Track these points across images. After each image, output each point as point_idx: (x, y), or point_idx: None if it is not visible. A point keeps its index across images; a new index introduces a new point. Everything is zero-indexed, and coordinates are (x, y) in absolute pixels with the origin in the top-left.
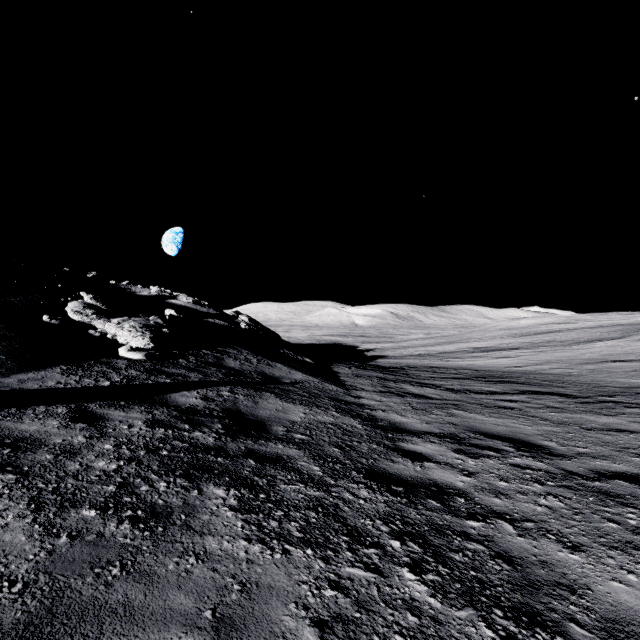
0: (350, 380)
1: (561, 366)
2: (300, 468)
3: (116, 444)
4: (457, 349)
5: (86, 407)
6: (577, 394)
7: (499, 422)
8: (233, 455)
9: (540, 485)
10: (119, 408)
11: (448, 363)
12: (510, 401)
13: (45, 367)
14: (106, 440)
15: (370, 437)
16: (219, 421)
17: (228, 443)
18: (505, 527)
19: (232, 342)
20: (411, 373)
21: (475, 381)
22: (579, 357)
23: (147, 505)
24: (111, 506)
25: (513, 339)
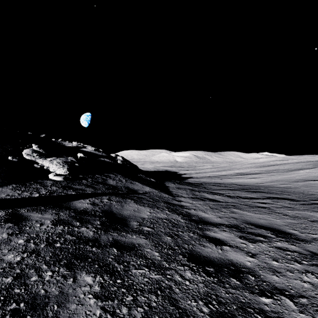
0: (175, 191)
1: (284, 183)
2: (146, 254)
3: (27, 239)
4: (228, 173)
5: (18, 211)
6: (298, 199)
7: (260, 217)
8: (103, 245)
9: (299, 264)
10: (39, 211)
11: (224, 181)
12: (262, 203)
13: (3, 185)
14: (21, 236)
15: (188, 228)
16: (99, 219)
17: (101, 235)
18: (288, 303)
19: (112, 170)
20: (206, 186)
21: (241, 191)
22: (293, 178)
23: (30, 296)
24: (1, 299)
25: (257, 168)
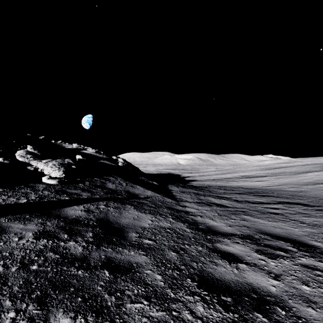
0: (178, 195)
1: (293, 186)
2: (146, 278)
3: None
4: (233, 176)
5: None
6: (312, 204)
7: (275, 225)
8: (93, 266)
9: None
10: (22, 221)
11: (230, 184)
12: (274, 208)
13: None
14: None
15: (196, 239)
16: (92, 230)
17: (92, 252)
18: None
19: (113, 173)
20: (211, 190)
21: (249, 195)
22: (302, 181)
23: None
24: None
25: (262, 171)
